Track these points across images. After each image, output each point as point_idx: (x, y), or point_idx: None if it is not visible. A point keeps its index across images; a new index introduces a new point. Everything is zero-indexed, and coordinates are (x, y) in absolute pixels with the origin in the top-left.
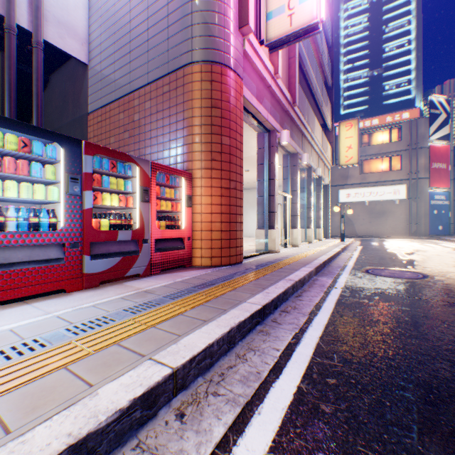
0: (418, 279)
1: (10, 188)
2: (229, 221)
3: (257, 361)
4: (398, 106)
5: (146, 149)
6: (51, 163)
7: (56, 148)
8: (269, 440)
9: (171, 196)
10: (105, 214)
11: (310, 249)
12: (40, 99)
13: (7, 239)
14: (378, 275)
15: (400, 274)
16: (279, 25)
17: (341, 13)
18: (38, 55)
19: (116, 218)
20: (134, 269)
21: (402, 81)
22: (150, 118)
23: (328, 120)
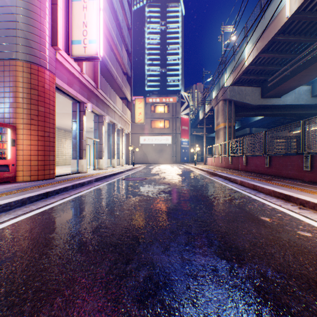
0: (140, 180)
1: None
2: (45, 155)
3: (34, 207)
4: (174, 92)
5: None
6: None
7: None
8: (25, 217)
9: None
10: None
11: (108, 171)
12: None
13: None
14: (127, 180)
15: (137, 179)
16: (79, 50)
17: (146, 29)
18: None
19: None
20: None
21: (175, 79)
22: None
23: (128, 96)
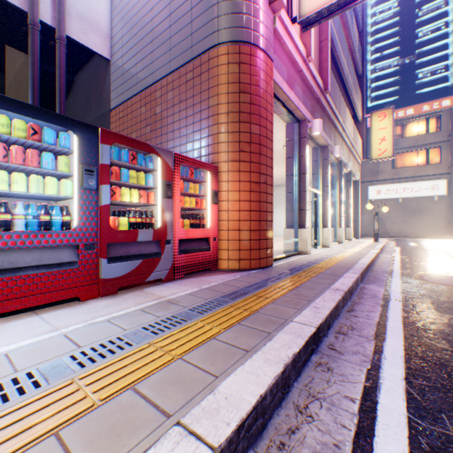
0: None
1: (17, 181)
2: (259, 219)
3: (329, 421)
4: (433, 95)
5: (168, 143)
6: (65, 154)
7: (70, 137)
8: None
9: (195, 192)
10: (124, 211)
11: (344, 251)
12: (62, 95)
13: (12, 240)
14: (439, 283)
15: None
16: None
17: (368, 0)
18: (61, 50)
19: (136, 216)
20: (155, 274)
21: (437, 67)
22: (172, 109)
23: (358, 111)
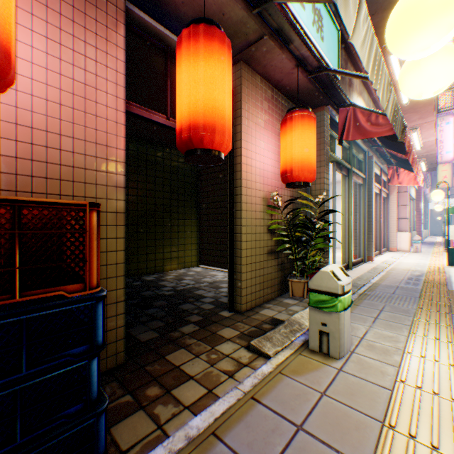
0: None
1: None
2: (419, 228)
3: None
4: None
5: None
6: None
7: None
8: None
9: None
10: None
11: (434, 240)
12: None
13: None
14: None
15: None
16: None
17: None
18: None
19: None
20: None
21: None
22: None
23: None
